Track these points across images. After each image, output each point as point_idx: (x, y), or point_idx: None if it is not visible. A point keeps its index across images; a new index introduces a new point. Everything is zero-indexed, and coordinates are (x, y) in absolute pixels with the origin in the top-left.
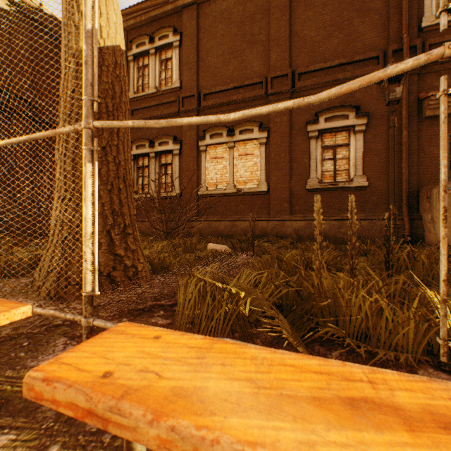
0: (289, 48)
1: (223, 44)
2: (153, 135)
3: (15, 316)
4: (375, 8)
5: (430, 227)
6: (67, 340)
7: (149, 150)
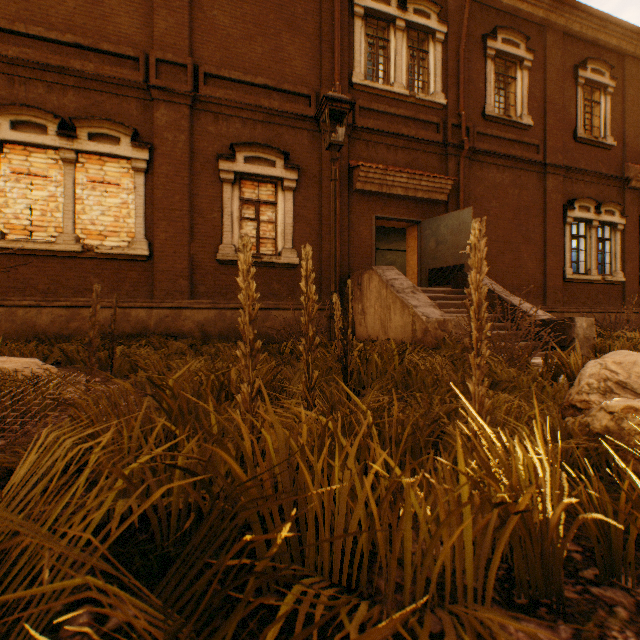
0: (190, 24)
1: None
2: None
3: None
4: (308, 31)
5: (362, 319)
6: None
7: None
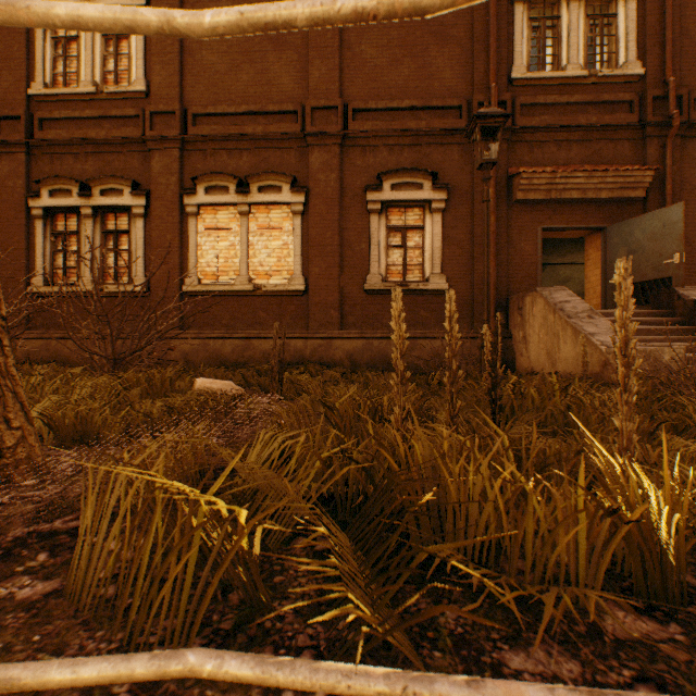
0: (340, 66)
1: None
2: (90, 174)
3: None
4: (458, 37)
5: (523, 348)
6: None
7: (80, 201)
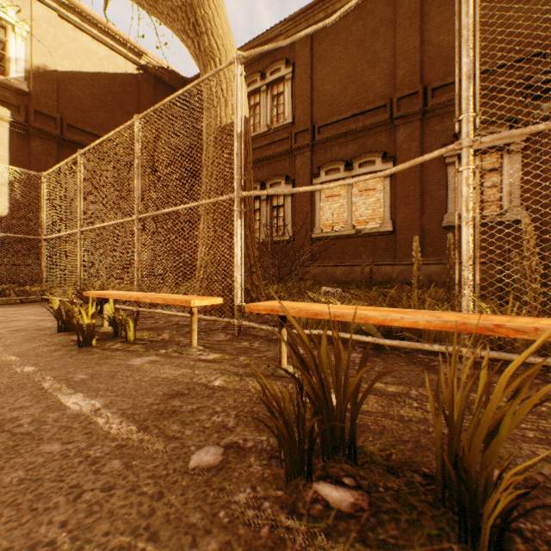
0: (420, 60)
1: (340, 68)
2: (265, 176)
3: (217, 301)
4: None
5: None
6: (225, 334)
7: None
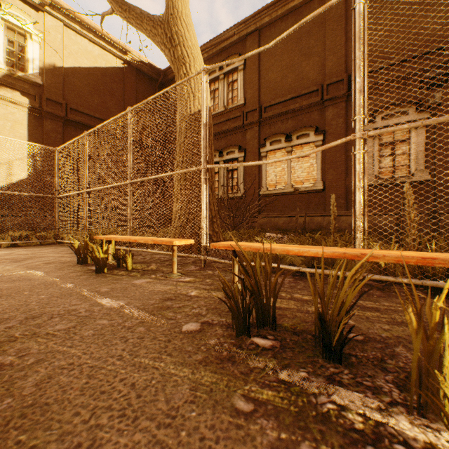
0: (345, 54)
1: (282, 60)
2: (222, 146)
3: (190, 242)
4: None
5: None
6: (195, 266)
7: (219, 159)
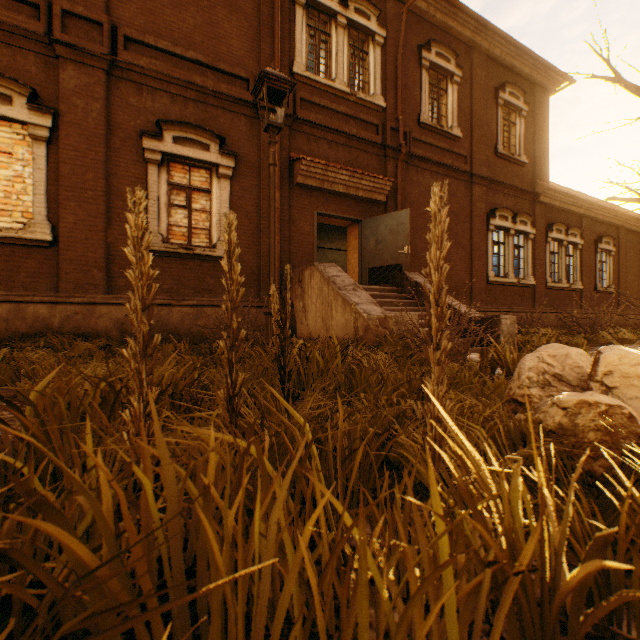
0: None
1: None
2: None
3: None
4: (246, 11)
5: (303, 317)
6: None
7: None
